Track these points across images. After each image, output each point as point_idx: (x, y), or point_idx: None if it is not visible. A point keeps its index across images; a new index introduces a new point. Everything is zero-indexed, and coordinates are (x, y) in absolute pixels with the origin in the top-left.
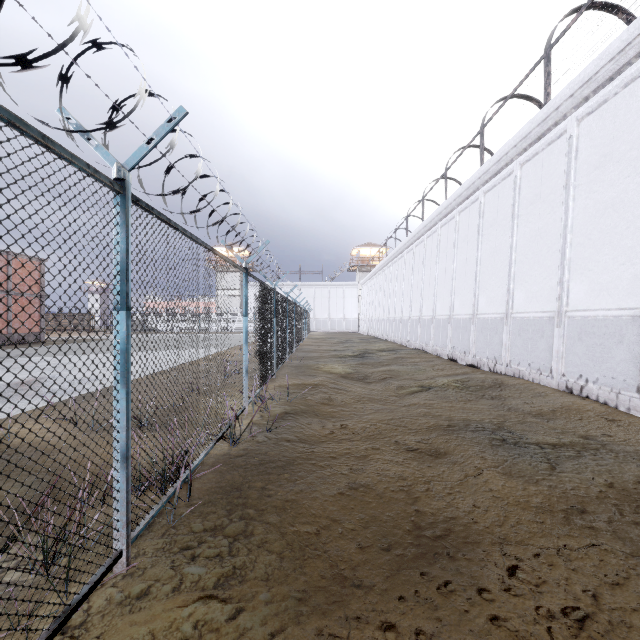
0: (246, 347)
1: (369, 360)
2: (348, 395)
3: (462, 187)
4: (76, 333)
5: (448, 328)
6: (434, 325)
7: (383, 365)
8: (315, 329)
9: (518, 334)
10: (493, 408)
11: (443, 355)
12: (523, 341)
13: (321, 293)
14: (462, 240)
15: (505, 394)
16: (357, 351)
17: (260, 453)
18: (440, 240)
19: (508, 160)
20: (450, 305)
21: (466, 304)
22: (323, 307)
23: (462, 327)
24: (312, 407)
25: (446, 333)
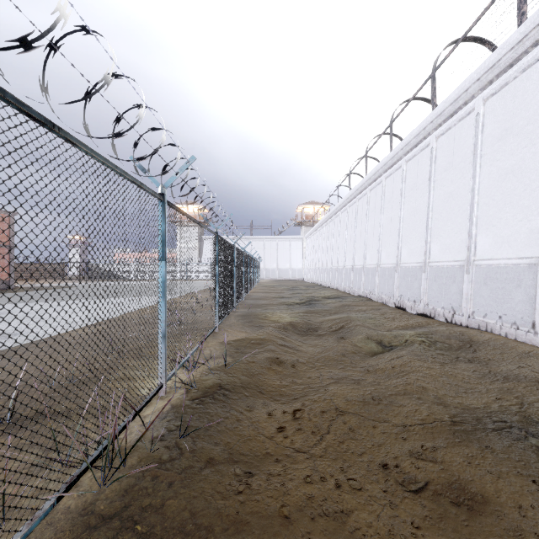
0: (163, 303)
1: (316, 308)
2: (299, 355)
3: (411, 134)
4: (51, 281)
5: (395, 276)
6: (379, 273)
7: (331, 313)
8: (265, 277)
9: (484, 283)
10: (482, 377)
11: (389, 303)
12: (491, 291)
13: (270, 245)
14: (410, 188)
15: (483, 354)
16: (304, 298)
17: (150, 506)
18: (385, 191)
19: (468, 97)
20: (397, 253)
21: (415, 252)
22: (272, 258)
23: (411, 275)
24: (256, 376)
25: (392, 281)
